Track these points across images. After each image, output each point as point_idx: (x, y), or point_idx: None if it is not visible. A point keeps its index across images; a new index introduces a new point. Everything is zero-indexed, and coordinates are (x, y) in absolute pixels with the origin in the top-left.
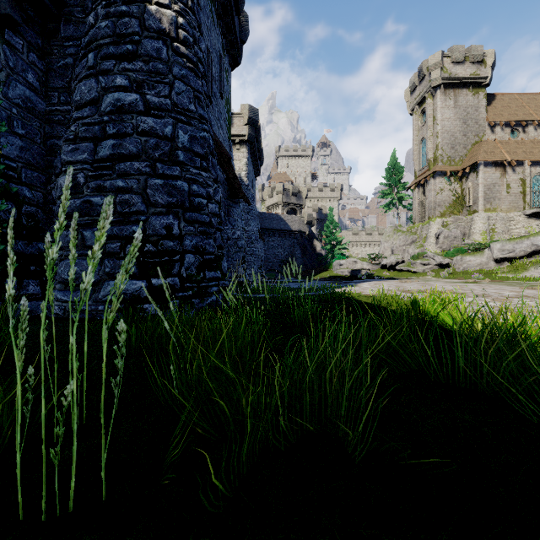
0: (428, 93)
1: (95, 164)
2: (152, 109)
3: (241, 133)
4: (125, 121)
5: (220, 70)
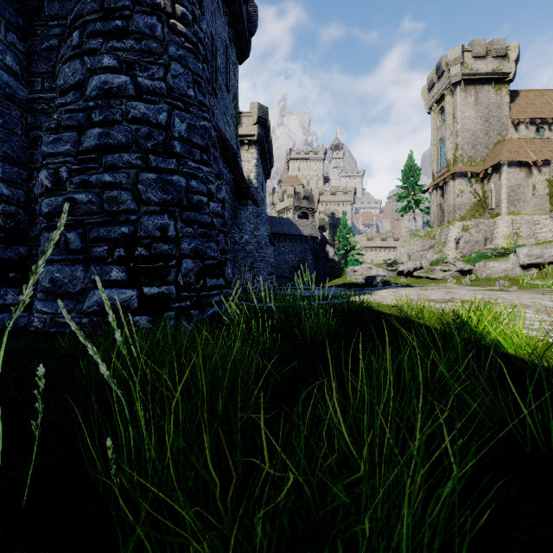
0: (447, 90)
1: (79, 157)
2: (144, 93)
3: (250, 133)
4: (113, 107)
5: (226, 61)
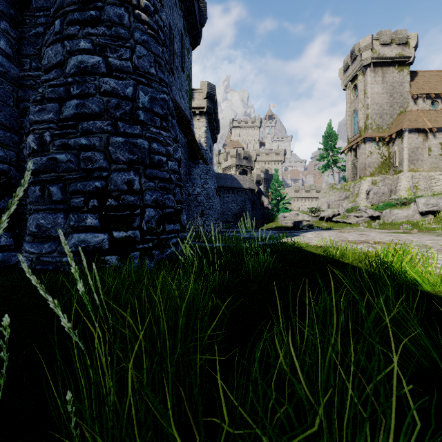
0: (359, 71)
1: (60, 123)
2: (114, 71)
3: (201, 106)
4: (88, 83)
5: (182, 47)
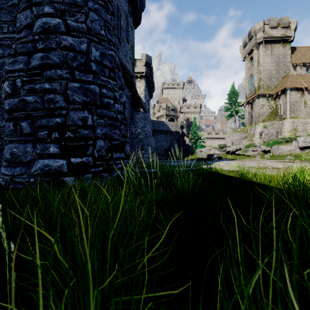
0: (254, 47)
1: (29, 72)
2: (72, 31)
3: (141, 71)
4: (51, 39)
5: (127, 24)
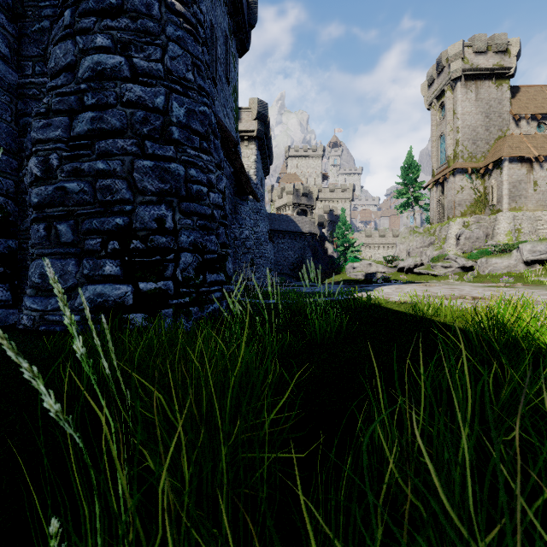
0: (447, 85)
1: (71, 143)
2: (140, 75)
3: (250, 129)
4: (106, 90)
5: (226, 52)
